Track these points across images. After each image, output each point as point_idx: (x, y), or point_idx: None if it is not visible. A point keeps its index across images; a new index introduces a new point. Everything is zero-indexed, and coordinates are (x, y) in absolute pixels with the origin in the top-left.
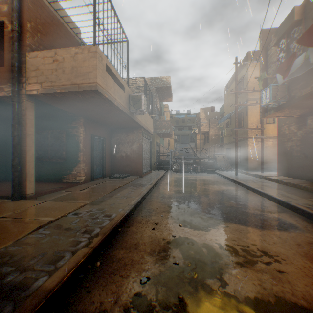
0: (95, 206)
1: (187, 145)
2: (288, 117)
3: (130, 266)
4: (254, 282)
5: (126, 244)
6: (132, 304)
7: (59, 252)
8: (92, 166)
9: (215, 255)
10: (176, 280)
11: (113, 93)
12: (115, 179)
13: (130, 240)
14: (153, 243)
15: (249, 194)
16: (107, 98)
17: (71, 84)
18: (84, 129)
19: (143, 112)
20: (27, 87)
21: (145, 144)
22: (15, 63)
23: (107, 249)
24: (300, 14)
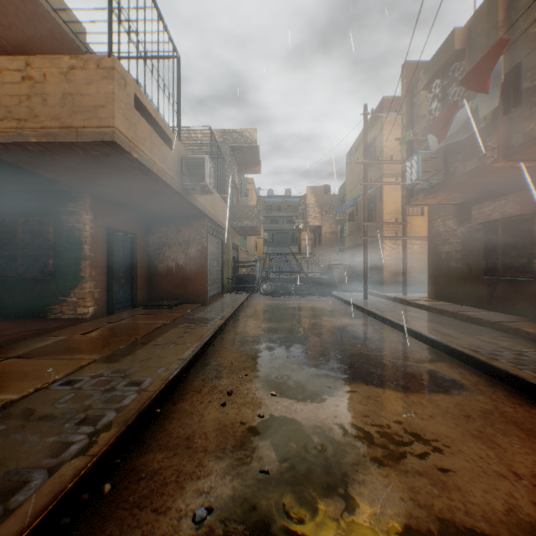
0: (111, 365)
1: (286, 250)
2: (445, 206)
3: (175, 487)
4: (403, 496)
5: (170, 438)
6: None
7: (20, 472)
8: (110, 287)
9: (335, 448)
10: (265, 508)
11: (150, 150)
12: (156, 310)
13: (178, 430)
14: (222, 432)
15: (387, 332)
16: (138, 158)
17: (62, 128)
18: (94, 217)
19: (208, 188)
20: None
21: (213, 246)
22: None
23: (130, 452)
24: (463, 42)
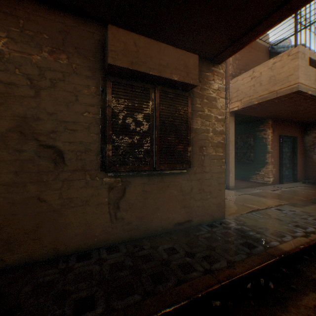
0: (296, 208)
1: None
2: None
3: None
4: None
5: None
6: None
7: (279, 232)
8: (280, 168)
9: None
10: None
11: None
12: (312, 185)
13: None
14: None
15: None
16: (310, 93)
17: (268, 93)
18: (272, 130)
19: None
20: (229, 106)
21: None
22: None
23: None
24: None
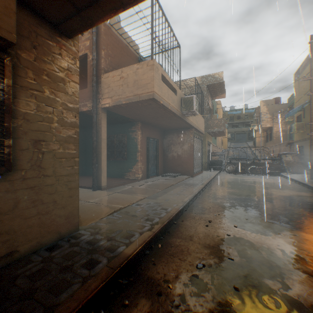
0: (153, 200)
1: (243, 144)
2: None
3: (187, 253)
4: None
5: (182, 235)
6: (190, 282)
7: (130, 231)
8: (148, 165)
9: (276, 260)
10: (231, 273)
11: (167, 98)
12: (167, 177)
13: (185, 232)
14: (207, 238)
15: None
16: (162, 103)
17: (133, 96)
18: (141, 132)
19: (195, 112)
20: (101, 102)
21: (196, 143)
22: (94, 84)
23: (166, 236)
24: None
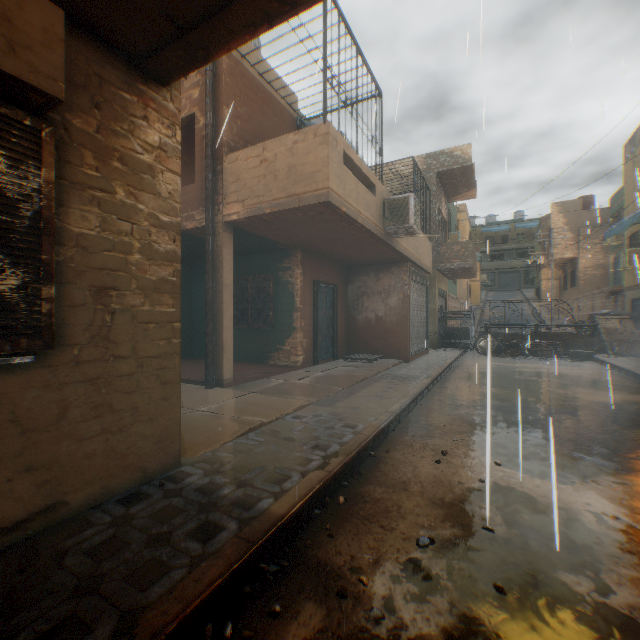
0: (326, 408)
1: (515, 295)
2: None
3: (397, 515)
4: None
5: (387, 479)
6: (405, 573)
7: (283, 470)
8: (315, 338)
9: (584, 533)
10: (489, 558)
11: (355, 201)
12: (356, 363)
13: (393, 473)
14: (438, 486)
15: None
16: (346, 212)
17: (287, 197)
18: (303, 271)
19: (412, 230)
20: (223, 211)
21: (416, 294)
22: (208, 176)
23: (354, 480)
24: None
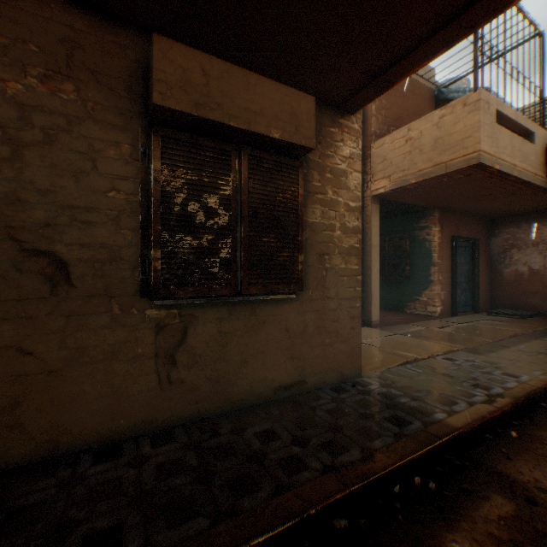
0: (477, 356)
1: None
2: None
3: None
4: None
5: None
6: None
7: (447, 396)
8: (453, 290)
9: None
10: None
11: (508, 155)
12: (502, 318)
13: None
14: None
15: None
16: (497, 169)
17: (432, 166)
18: (440, 228)
19: None
20: (371, 187)
21: None
22: None
23: (522, 423)
24: None
